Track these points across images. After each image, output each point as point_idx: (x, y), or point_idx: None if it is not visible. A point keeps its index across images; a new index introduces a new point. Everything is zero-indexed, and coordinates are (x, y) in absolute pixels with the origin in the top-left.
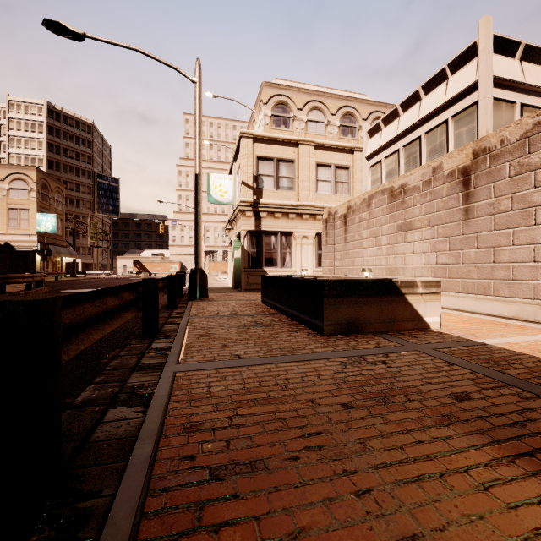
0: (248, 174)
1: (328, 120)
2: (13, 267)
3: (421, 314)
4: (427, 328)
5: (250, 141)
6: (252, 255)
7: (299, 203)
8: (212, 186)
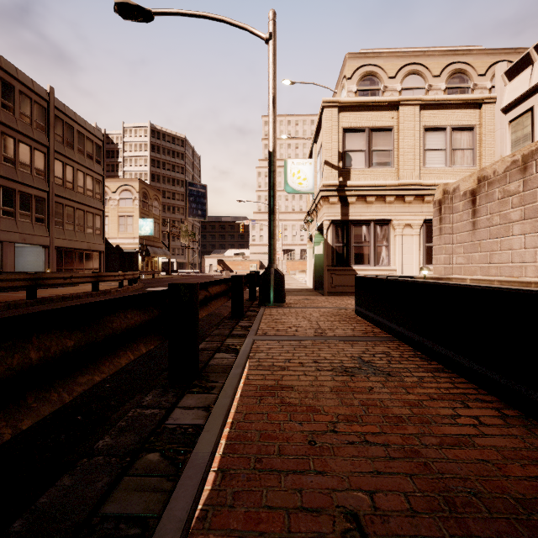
0: (332, 152)
1: (429, 84)
2: (122, 266)
3: None
4: None
5: (335, 111)
6: (337, 251)
7: (400, 182)
8: (289, 173)
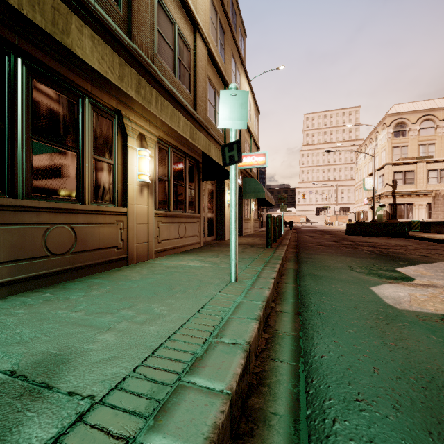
0: (389, 180)
1: (437, 125)
2: None
3: None
4: None
5: (390, 166)
6: (391, 214)
7: (417, 190)
8: (366, 183)
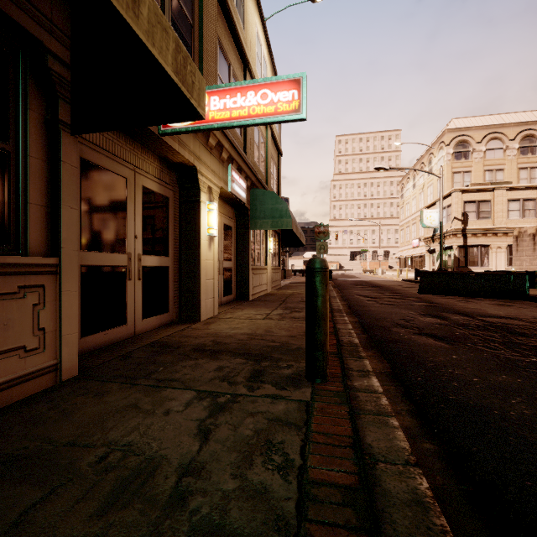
0: (458, 213)
1: (506, 145)
2: None
3: None
4: None
5: (460, 193)
6: (460, 260)
7: (494, 226)
8: (424, 218)
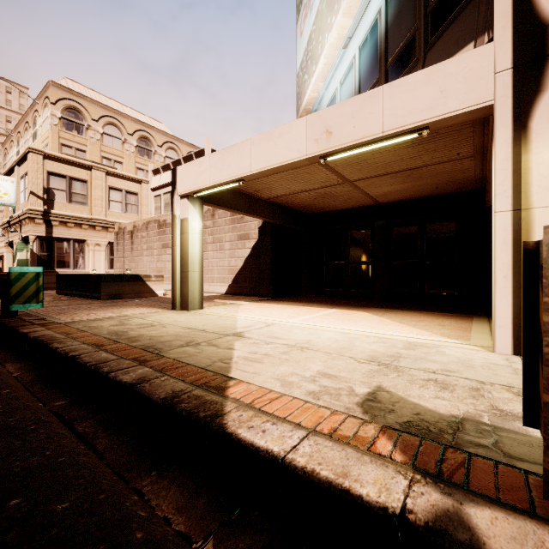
0: (38, 186)
1: (125, 138)
2: None
3: (154, 290)
4: (157, 296)
5: (40, 157)
6: (42, 258)
7: (92, 217)
8: None
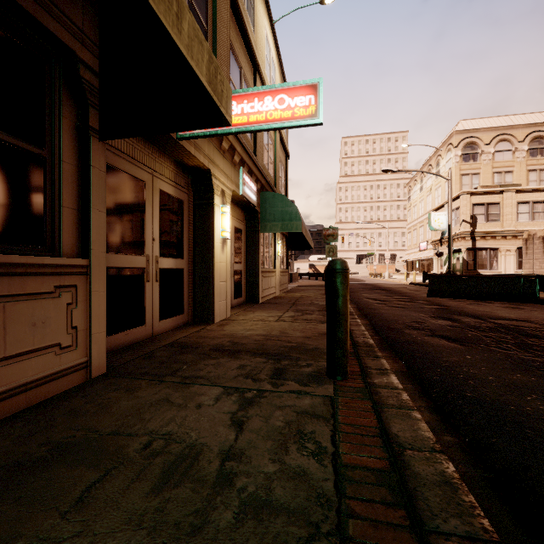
0: (466, 215)
1: (515, 147)
2: None
3: None
4: None
5: (468, 196)
6: (469, 263)
7: (504, 229)
8: (432, 220)
